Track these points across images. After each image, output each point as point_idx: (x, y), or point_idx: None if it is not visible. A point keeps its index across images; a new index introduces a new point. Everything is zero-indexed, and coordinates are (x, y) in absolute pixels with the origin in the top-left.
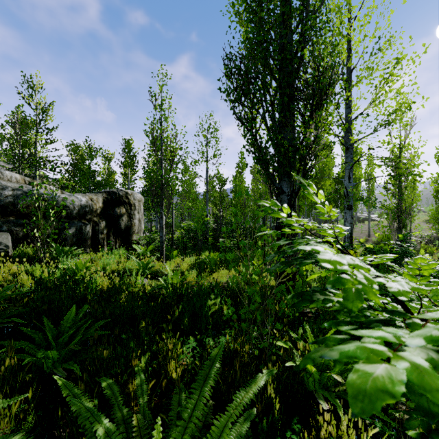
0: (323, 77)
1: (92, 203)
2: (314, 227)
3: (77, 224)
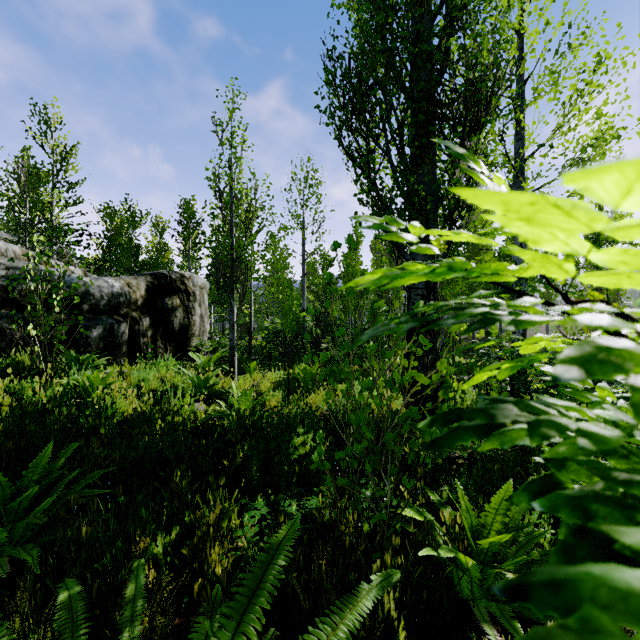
0: (481, 81)
1: (129, 290)
2: None
3: (105, 321)
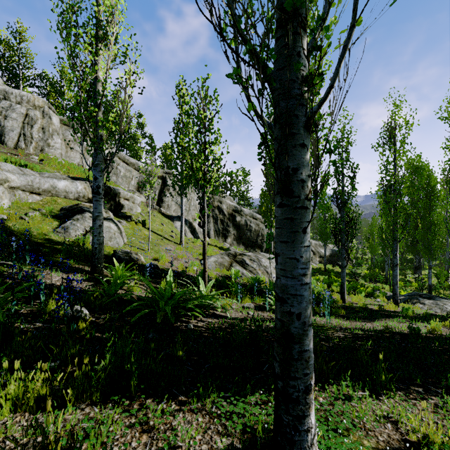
0: None
1: None
2: None
3: None
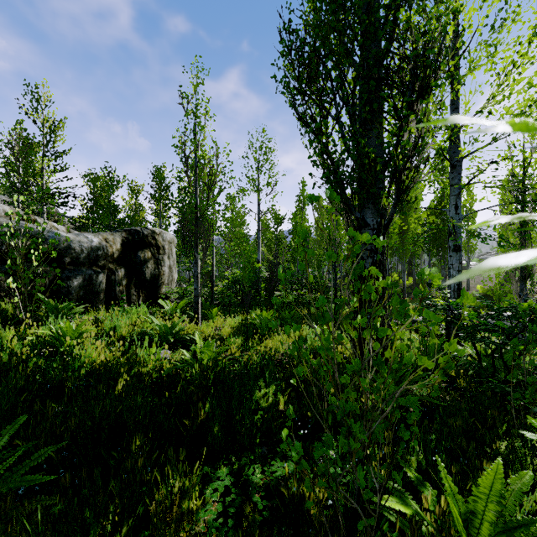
0: (430, 48)
1: (106, 245)
2: (395, 277)
3: (85, 272)
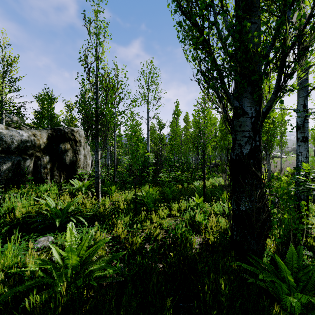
0: None
1: (34, 138)
2: None
3: (14, 159)
